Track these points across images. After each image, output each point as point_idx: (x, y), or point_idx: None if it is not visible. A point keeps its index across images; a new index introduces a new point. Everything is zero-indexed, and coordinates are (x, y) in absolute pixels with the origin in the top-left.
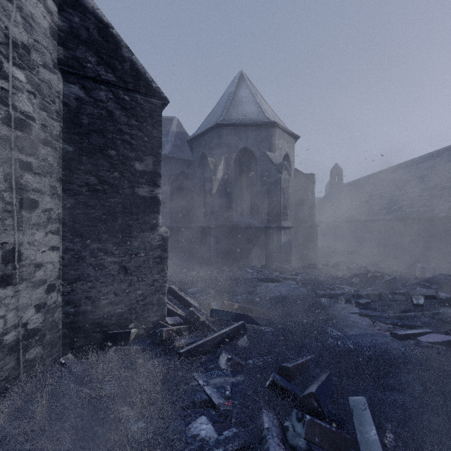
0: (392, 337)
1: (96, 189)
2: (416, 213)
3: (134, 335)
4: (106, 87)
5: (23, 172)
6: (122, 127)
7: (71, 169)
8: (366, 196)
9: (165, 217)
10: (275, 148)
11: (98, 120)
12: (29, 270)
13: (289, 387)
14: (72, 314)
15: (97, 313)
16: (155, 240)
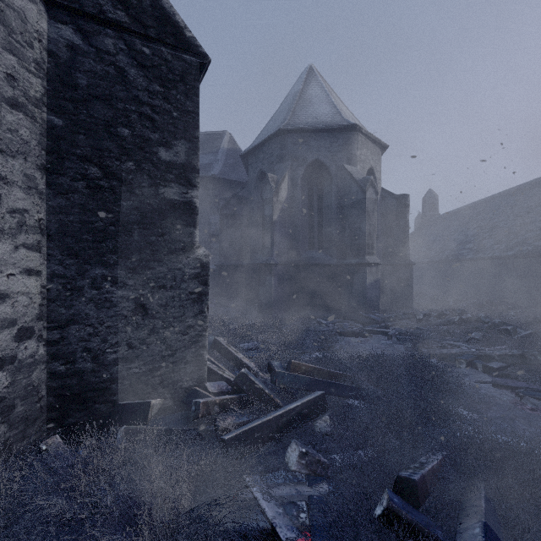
0: None
1: (100, 186)
2: None
3: (156, 409)
4: (114, 33)
5: None
6: (140, 94)
7: (60, 153)
8: (474, 229)
9: (214, 254)
10: (357, 159)
11: (102, 81)
12: None
13: (422, 522)
14: (62, 374)
15: (101, 374)
16: (189, 267)
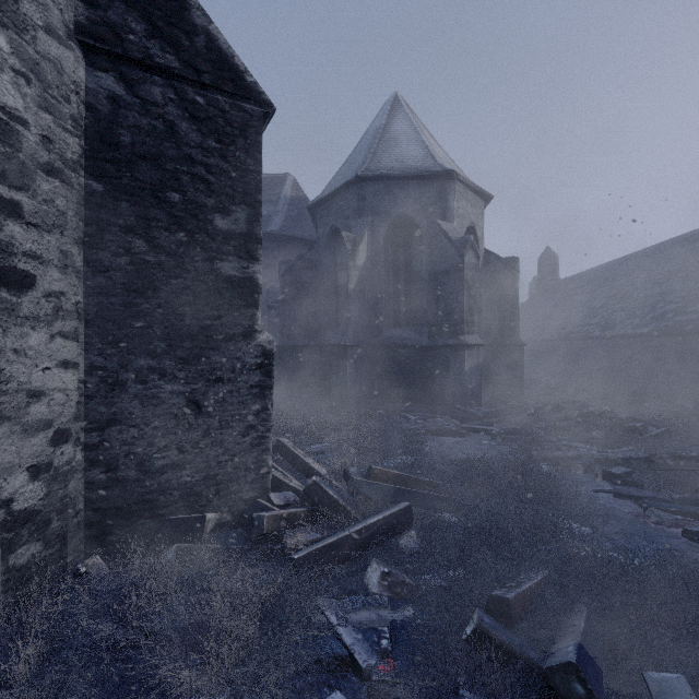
0: (686, 539)
1: (146, 262)
2: (694, 323)
3: (212, 524)
4: (162, 80)
5: (3, 218)
6: (193, 151)
7: (100, 224)
8: (601, 299)
9: (274, 331)
10: (453, 214)
11: (148, 137)
12: (16, 402)
13: (514, 642)
14: (102, 484)
15: (147, 484)
16: (250, 356)
